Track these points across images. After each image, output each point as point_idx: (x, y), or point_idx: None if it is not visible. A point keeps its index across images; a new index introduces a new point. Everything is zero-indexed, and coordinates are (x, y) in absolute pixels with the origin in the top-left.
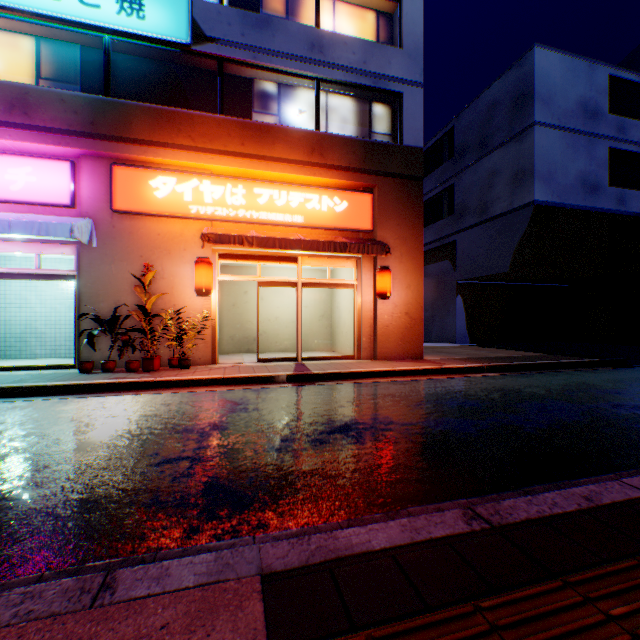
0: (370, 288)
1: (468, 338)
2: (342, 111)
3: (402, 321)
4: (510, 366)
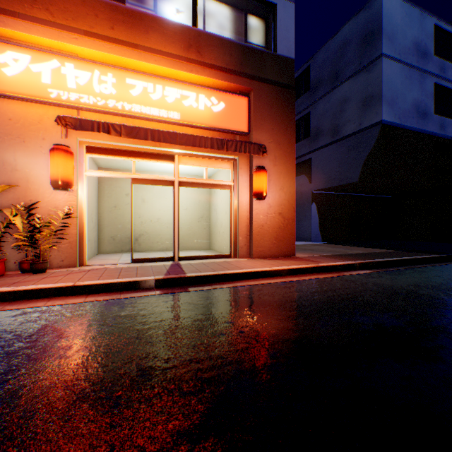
0: (246, 189)
1: (320, 237)
2: (219, 17)
3: (276, 221)
4: (378, 263)
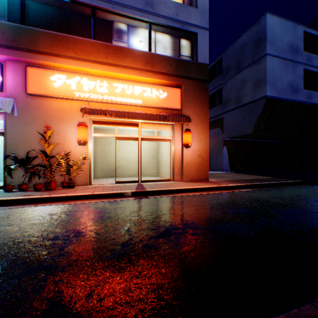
0: (179, 141)
1: (229, 168)
2: (164, 42)
3: (197, 160)
4: (257, 185)
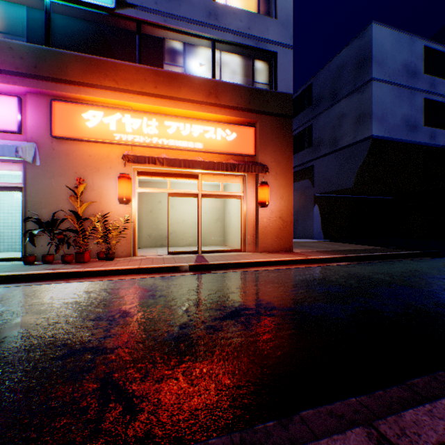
0: (253, 198)
1: (322, 235)
2: (232, 65)
3: (277, 223)
4: (358, 257)
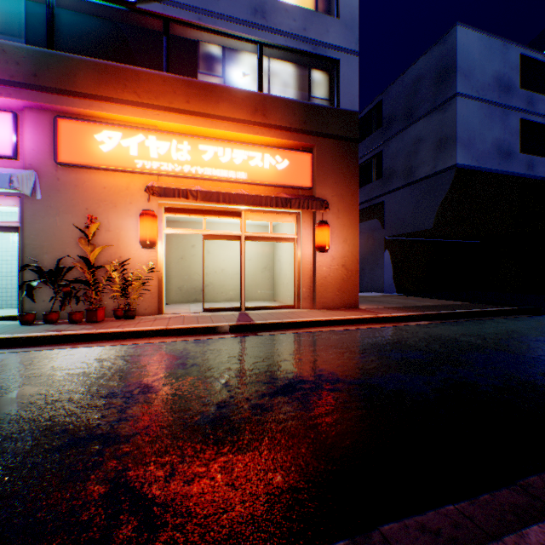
0: (309, 242)
1: (395, 288)
2: (283, 76)
3: (339, 273)
4: (440, 314)
